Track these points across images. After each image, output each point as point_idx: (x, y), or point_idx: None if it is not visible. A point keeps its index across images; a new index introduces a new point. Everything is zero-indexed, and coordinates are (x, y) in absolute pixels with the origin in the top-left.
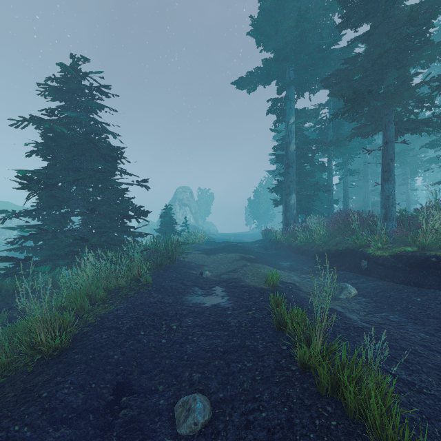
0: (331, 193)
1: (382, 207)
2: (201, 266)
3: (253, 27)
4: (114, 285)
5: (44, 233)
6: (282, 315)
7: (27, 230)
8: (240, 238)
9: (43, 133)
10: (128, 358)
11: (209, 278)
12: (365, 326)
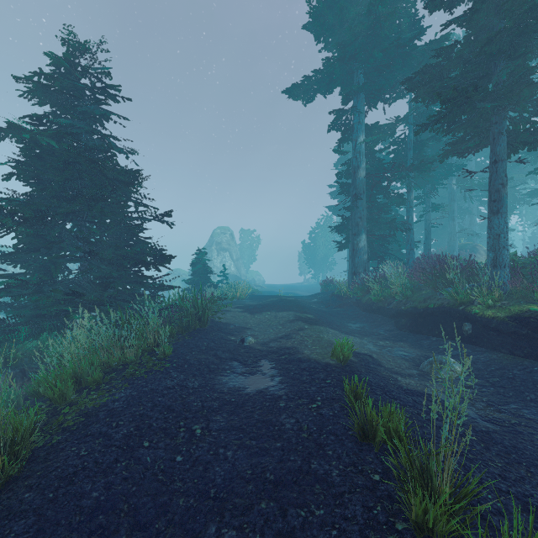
0: (412, 233)
1: (489, 249)
2: (243, 329)
3: (312, 16)
4: (117, 359)
5: (24, 285)
6: (366, 417)
7: (1, 281)
8: (293, 291)
9: (26, 148)
10: (115, 496)
11: (252, 346)
12: (491, 428)
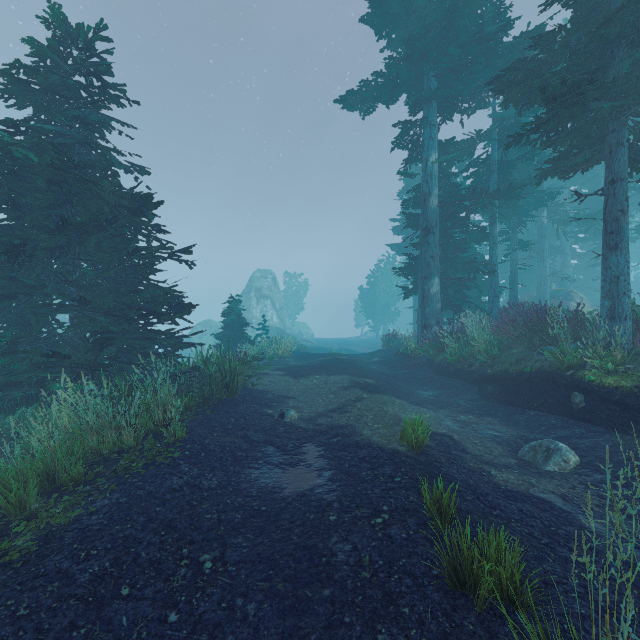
0: (496, 276)
1: (604, 296)
2: (283, 399)
3: (371, 3)
4: (111, 445)
5: None
6: (461, 550)
7: None
8: (348, 347)
9: None
10: None
11: (295, 424)
12: (639, 559)
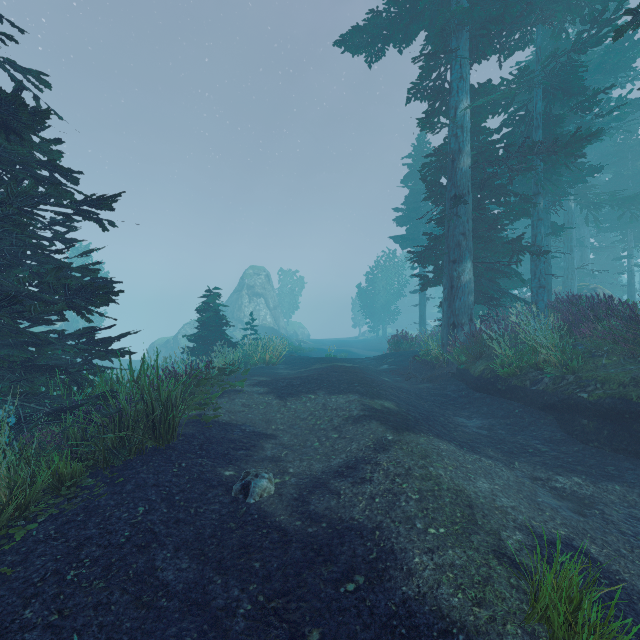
0: (542, 260)
1: None
2: (258, 439)
3: None
4: None
5: None
6: None
7: None
8: (346, 348)
9: None
10: None
11: (267, 513)
12: None
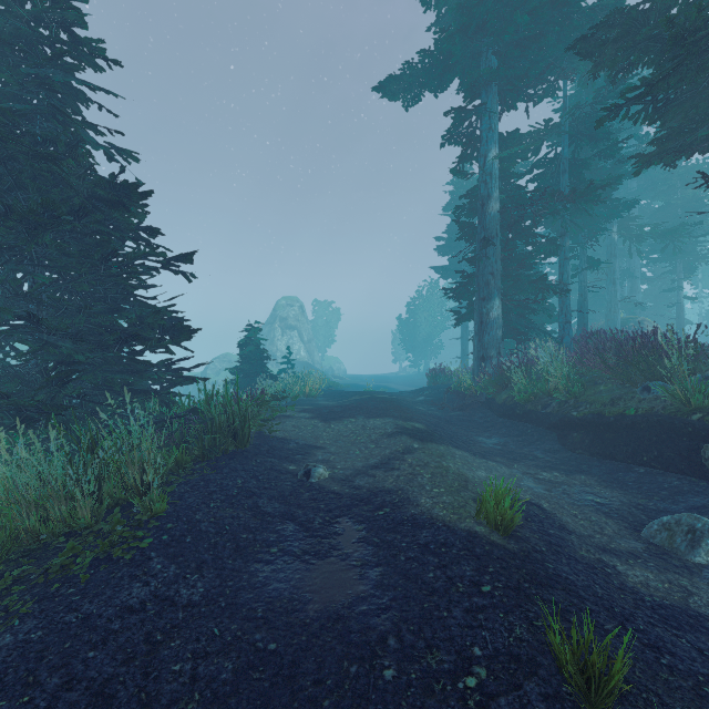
0: (568, 297)
1: None
2: (310, 449)
3: None
4: (56, 524)
5: None
6: None
7: None
8: (385, 384)
9: None
10: None
11: (325, 486)
12: None
